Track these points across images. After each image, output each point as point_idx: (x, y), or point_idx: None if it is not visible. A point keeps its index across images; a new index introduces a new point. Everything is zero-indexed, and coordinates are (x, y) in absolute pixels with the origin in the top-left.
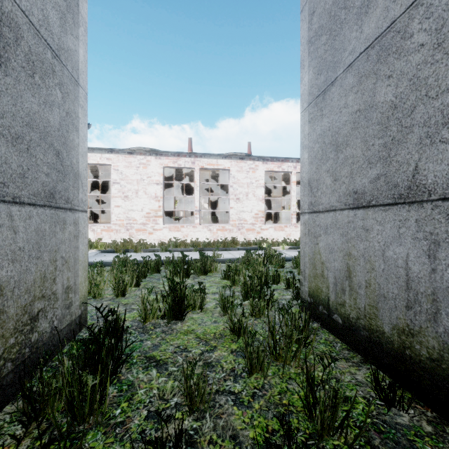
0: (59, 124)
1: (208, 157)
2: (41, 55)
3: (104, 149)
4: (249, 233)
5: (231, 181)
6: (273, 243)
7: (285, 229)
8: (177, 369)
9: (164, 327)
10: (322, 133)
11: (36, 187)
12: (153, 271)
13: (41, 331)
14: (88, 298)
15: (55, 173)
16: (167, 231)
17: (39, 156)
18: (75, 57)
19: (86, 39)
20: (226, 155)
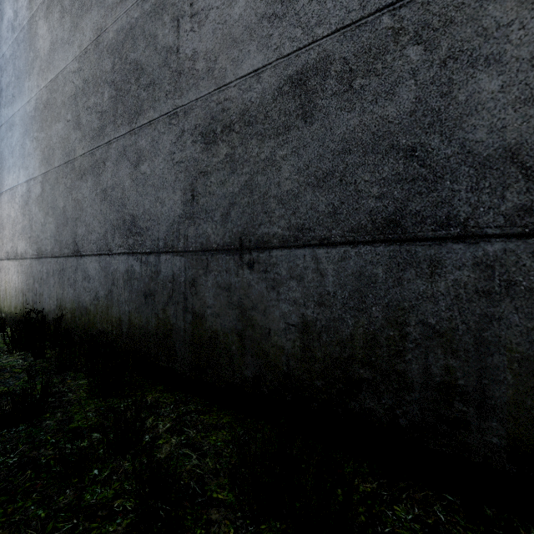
0: None
1: None
2: None
3: None
4: None
5: None
6: None
7: None
8: None
9: None
10: None
11: None
12: None
13: None
14: None
15: None
16: None
17: None
18: None
19: None
20: None
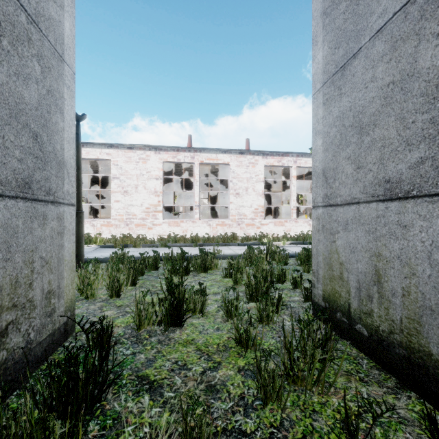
0: (38, 102)
1: (208, 152)
2: (12, 16)
3: (103, 144)
4: (249, 229)
5: (230, 176)
6: (274, 239)
7: (285, 224)
8: (174, 395)
9: (160, 335)
10: (340, 115)
11: (3, 174)
12: (152, 268)
13: (12, 347)
14: (80, 299)
15: (32, 159)
16: (166, 226)
17: (9, 137)
18: (59, 28)
19: (74, 12)
20: (226, 149)
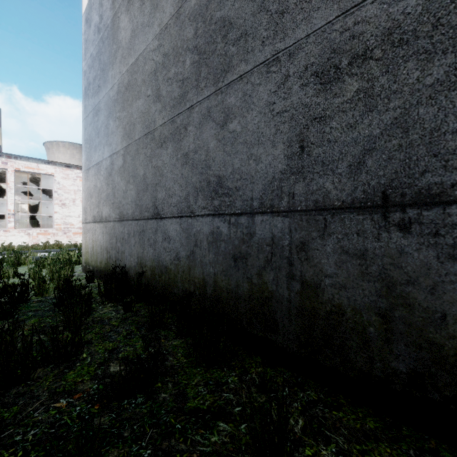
0: None
1: (26, 160)
2: None
3: None
4: (76, 237)
5: (55, 186)
6: None
7: None
8: None
9: None
10: (88, 188)
11: None
12: None
13: None
14: None
15: None
16: None
17: None
18: None
19: None
20: (50, 161)
